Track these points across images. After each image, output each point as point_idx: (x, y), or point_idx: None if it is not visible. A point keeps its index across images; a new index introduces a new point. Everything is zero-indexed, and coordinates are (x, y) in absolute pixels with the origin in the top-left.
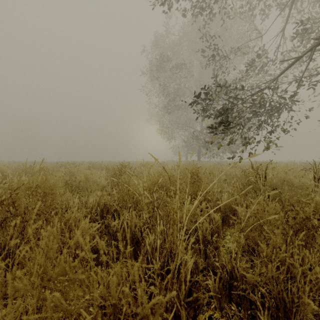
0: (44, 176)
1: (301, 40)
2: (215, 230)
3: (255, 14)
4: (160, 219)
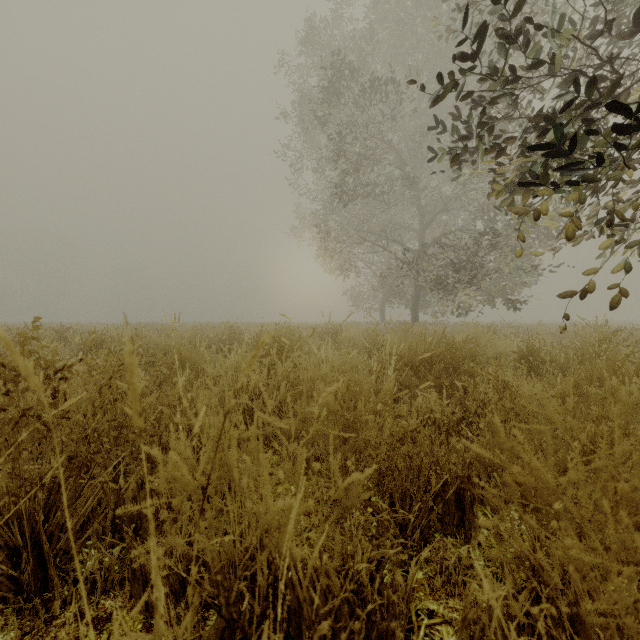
0: None
1: None
2: None
3: None
4: None
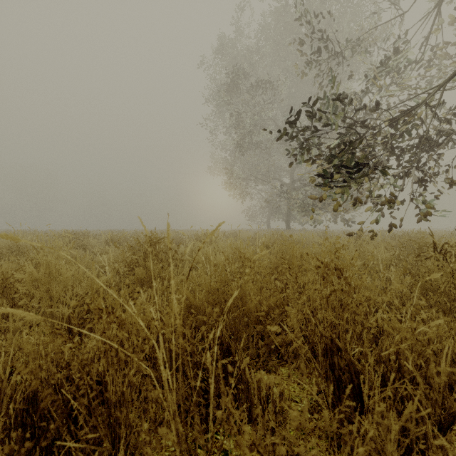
0: None
1: None
2: None
3: None
4: None
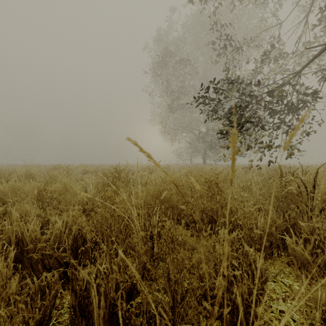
0: (13, 184)
1: (324, 26)
2: (261, 287)
3: (268, 1)
4: (163, 268)
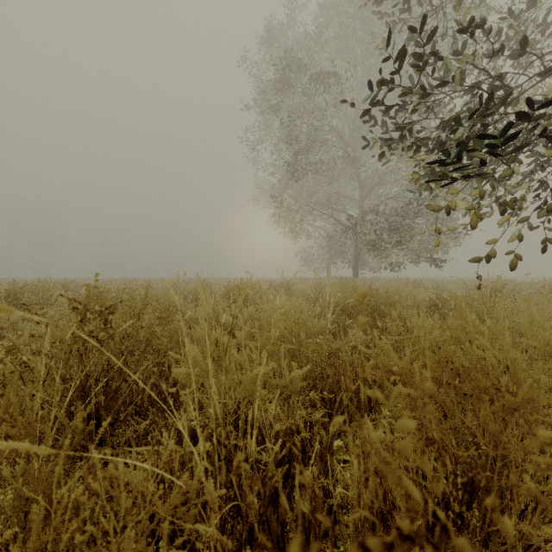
0: None
1: None
2: None
3: None
4: None
